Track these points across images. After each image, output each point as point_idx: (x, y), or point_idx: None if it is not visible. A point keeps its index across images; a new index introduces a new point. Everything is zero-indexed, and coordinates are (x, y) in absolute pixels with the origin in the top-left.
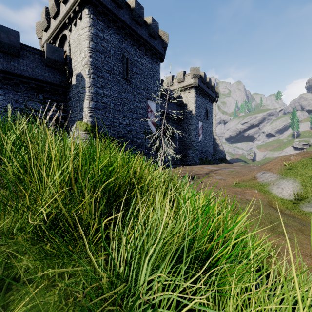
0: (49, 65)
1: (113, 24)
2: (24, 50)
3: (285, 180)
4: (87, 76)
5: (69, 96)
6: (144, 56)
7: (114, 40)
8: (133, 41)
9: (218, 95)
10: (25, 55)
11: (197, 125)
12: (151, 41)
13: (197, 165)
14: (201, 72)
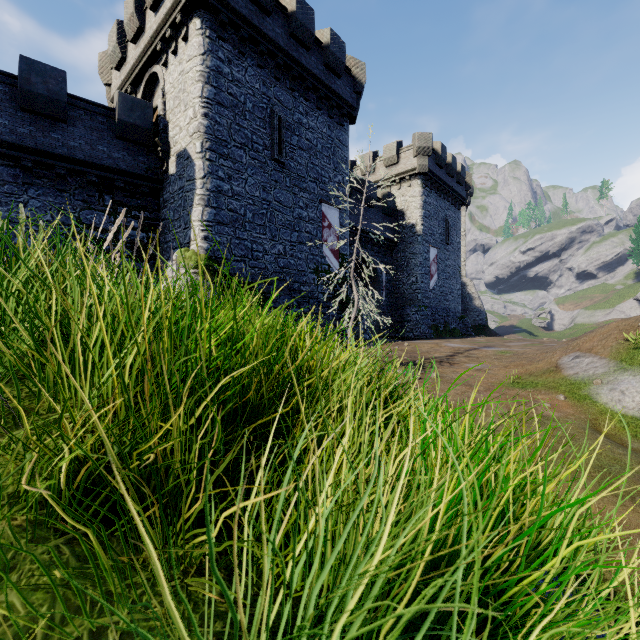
0: (124, 135)
1: (252, 48)
2: (75, 109)
3: (630, 374)
4: (199, 157)
5: (164, 198)
6: (315, 113)
7: (253, 81)
8: (292, 82)
9: (470, 192)
10: (77, 118)
11: (426, 254)
12: (330, 81)
13: (426, 338)
14: (435, 143)
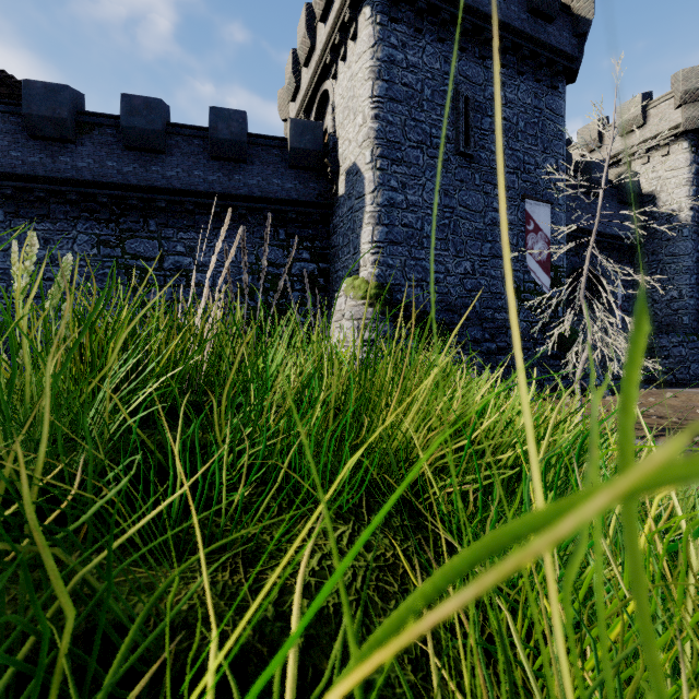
0: (295, 164)
1: (431, 20)
2: (253, 147)
3: None
4: (368, 168)
5: (334, 223)
6: (515, 80)
7: (432, 61)
8: (483, 48)
9: None
10: (255, 156)
11: (698, 254)
12: (538, 30)
13: None
14: None
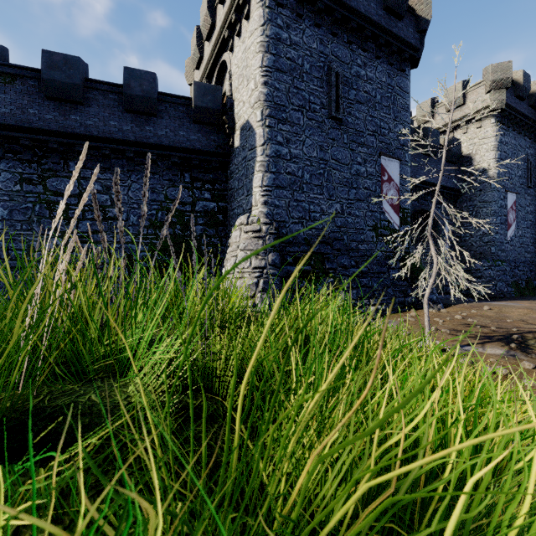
0: (198, 119)
1: (309, 8)
2: (162, 103)
3: None
4: (259, 125)
5: (231, 170)
6: (374, 63)
7: (310, 42)
8: (349, 35)
9: None
10: (164, 111)
11: (501, 201)
12: (391, 25)
13: (505, 298)
14: (514, 72)
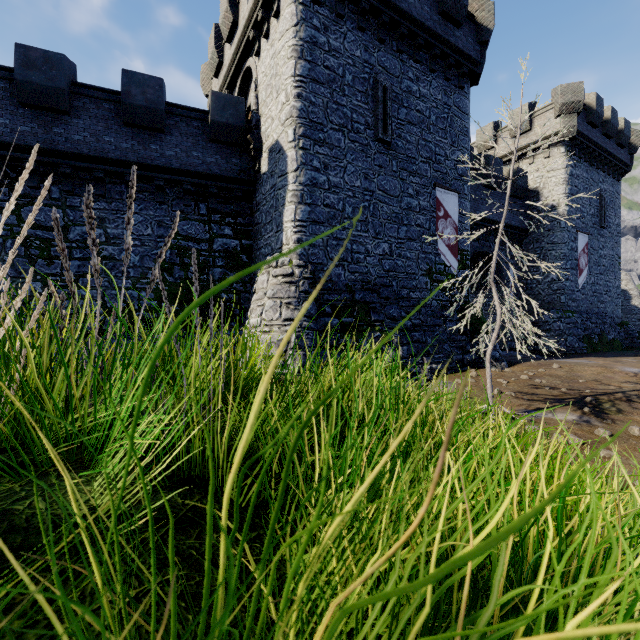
0: (217, 137)
1: (352, 8)
2: (171, 116)
3: None
4: (291, 146)
5: (257, 200)
6: (428, 77)
7: (353, 48)
8: (399, 42)
9: None
10: (173, 126)
11: (572, 243)
12: (447, 33)
13: (577, 355)
14: (586, 95)
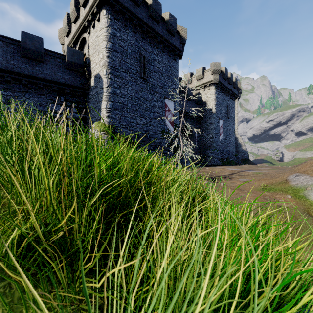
0: (69, 68)
1: (130, 23)
2: (47, 55)
3: None
4: (105, 77)
5: (88, 97)
6: (161, 54)
7: (131, 39)
8: (150, 39)
9: (240, 92)
10: (47, 60)
11: (217, 123)
12: (169, 38)
13: (217, 165)
14: (222, 67)
